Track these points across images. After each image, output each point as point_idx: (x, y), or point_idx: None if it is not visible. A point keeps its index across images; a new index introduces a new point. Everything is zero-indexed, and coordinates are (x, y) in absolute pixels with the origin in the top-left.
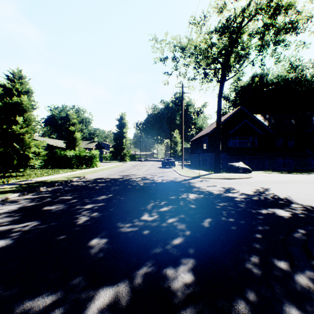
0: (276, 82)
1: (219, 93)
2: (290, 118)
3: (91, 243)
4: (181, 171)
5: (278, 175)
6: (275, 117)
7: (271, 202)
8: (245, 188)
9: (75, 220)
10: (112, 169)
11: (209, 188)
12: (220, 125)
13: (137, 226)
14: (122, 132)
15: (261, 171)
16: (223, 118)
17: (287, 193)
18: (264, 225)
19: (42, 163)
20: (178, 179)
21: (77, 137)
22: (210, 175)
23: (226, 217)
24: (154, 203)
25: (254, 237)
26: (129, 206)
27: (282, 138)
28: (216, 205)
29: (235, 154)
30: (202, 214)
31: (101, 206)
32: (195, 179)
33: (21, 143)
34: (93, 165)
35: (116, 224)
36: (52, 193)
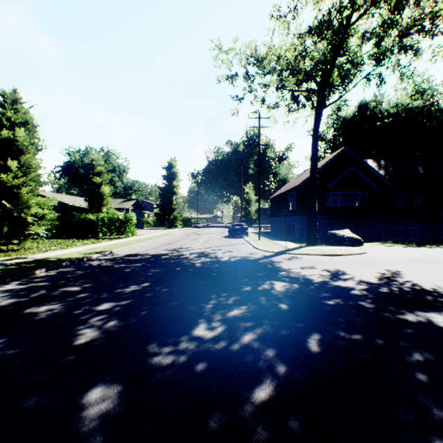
0: (395, 113)
1: (315, 126)
2: (416, 165)
3: (88, 397)
4: (257, 243)
5: (405, 249)
6: (394, 164)
7: (414, 298)
8: (361, 271)
9: (73, 337)
10: (155, 240)
11: (305, 272)
12: (316, 174)
13: (184, 353)
14: (172, 185)
15: (377, 243)
16: (319, 165)
17: (433, 280)
18: (423, 351)
19: (53, 231)
20: (254, 255)
21: (104, 192)
22: (302, 249)
23: (347, 331)
24: (217, 300)
25: (416, 381)
26: (173, 307)
27: (406, 193)
28: (323, 304)
29: (336, 218)
30: (302, 324)
31: (126, 306)
32: (279, 256)
33: (15, 201)
34: (128, 233)
35: (145, 347)
36: (52, 280)
